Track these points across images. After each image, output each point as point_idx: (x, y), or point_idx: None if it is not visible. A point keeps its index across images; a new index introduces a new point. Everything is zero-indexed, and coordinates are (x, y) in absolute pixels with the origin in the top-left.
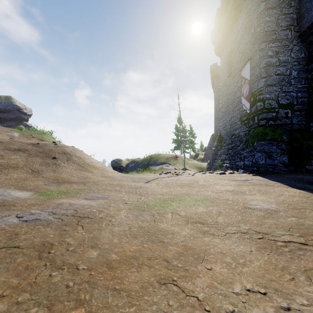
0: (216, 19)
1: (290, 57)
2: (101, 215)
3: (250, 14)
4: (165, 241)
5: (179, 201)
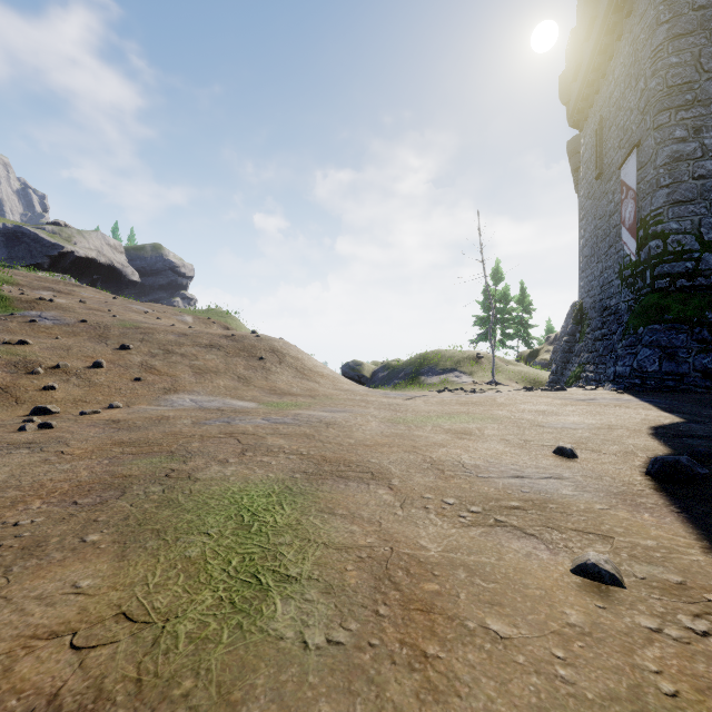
0: (569, 52)
1: None
2: (349, 424)
3: (638, 48)
4: (416, 440)
5: (449, 418)
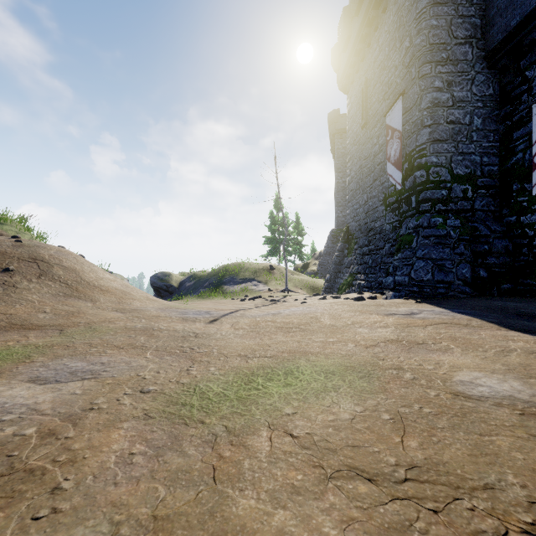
0: (342, 25)
1: (471, 93)
2: (38, 456)
3: (403, 14)
4: None
5: (286, 376)
